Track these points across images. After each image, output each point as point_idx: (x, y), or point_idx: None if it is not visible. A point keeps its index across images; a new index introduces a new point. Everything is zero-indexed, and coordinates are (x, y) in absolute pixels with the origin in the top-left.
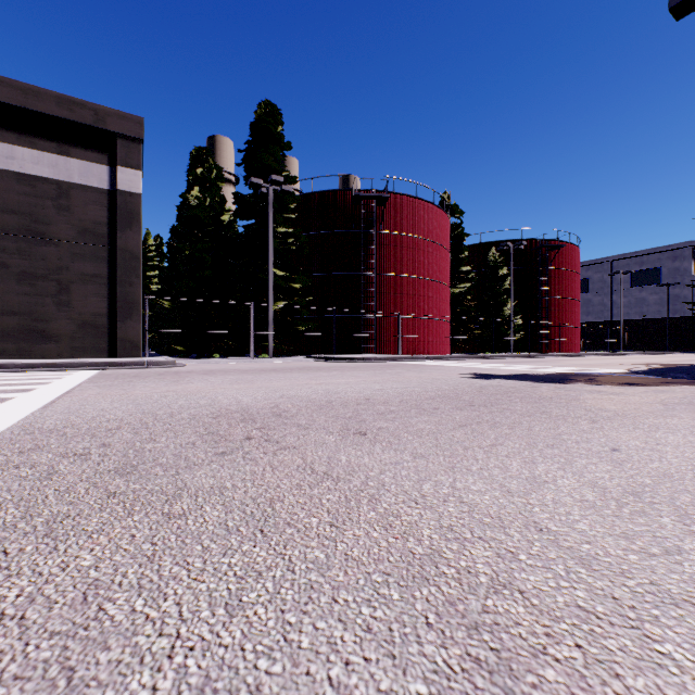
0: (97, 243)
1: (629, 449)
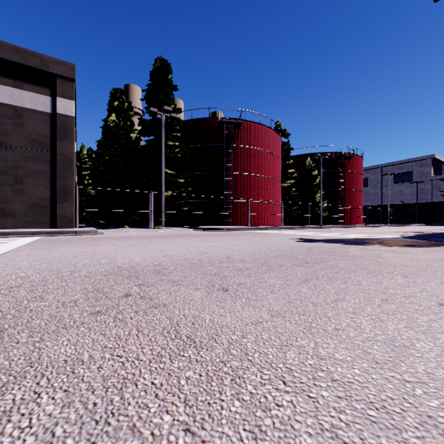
0: (42, 150)
1: None
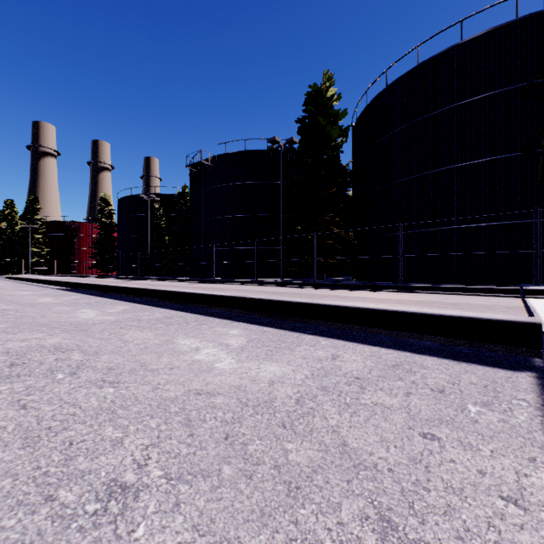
0: None
1: None
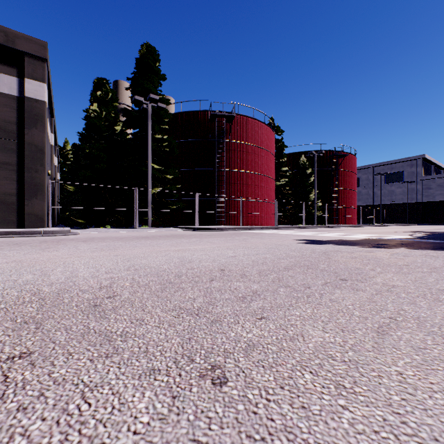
0: (7, 138)
1: None
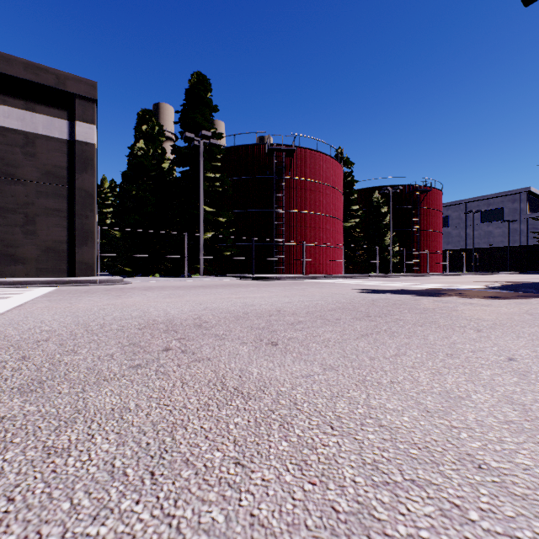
0: (58, 183)
1: (523, 358)
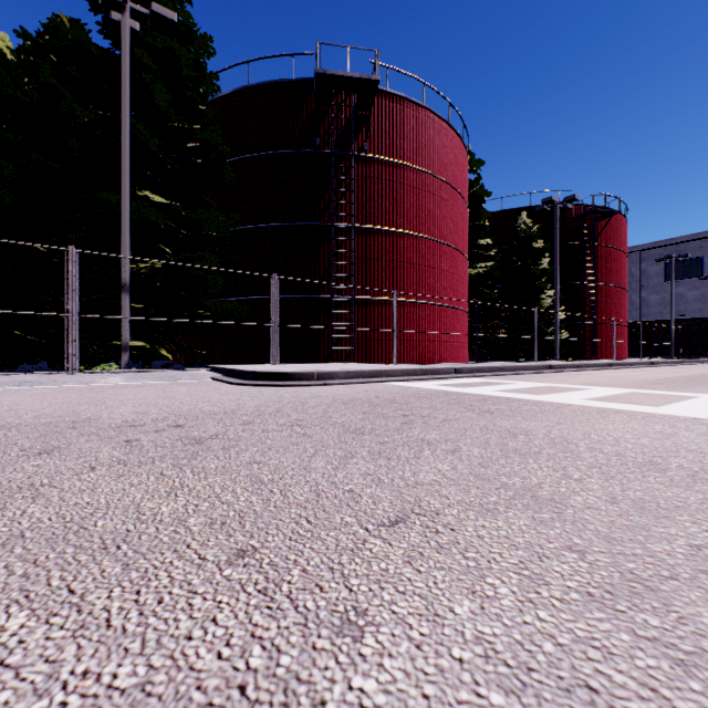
0: None
1: None
